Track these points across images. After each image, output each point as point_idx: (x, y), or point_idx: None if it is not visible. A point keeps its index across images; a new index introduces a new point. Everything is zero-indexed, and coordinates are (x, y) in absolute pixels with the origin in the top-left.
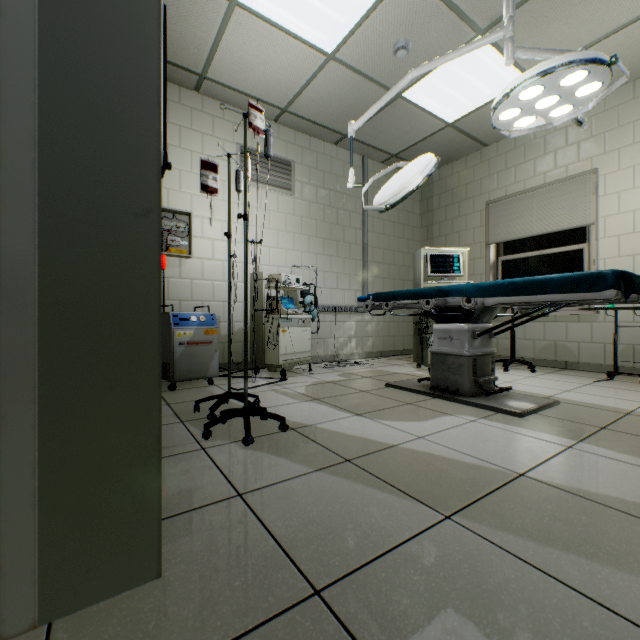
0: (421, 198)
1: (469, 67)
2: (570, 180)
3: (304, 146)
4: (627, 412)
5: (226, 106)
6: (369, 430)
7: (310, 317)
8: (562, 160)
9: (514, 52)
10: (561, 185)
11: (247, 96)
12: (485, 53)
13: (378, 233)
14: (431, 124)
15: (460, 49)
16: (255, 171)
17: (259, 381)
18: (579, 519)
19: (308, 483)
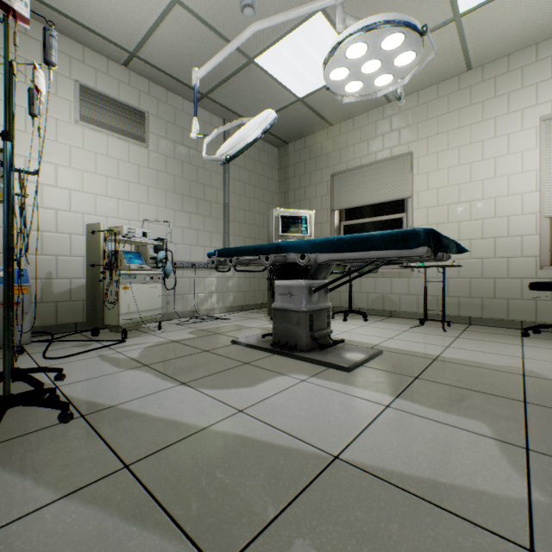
0: (280, 167)
1: (313, 43)
2: (394, 160)
3: (160, 99)
4: (434, 357)
5: (60, 36)
6: (184, 406)
7: (161, 273)
8: (388, 143)
9: (345, 18)
10: (387, 163)
11: (85, 28)
12: (326, 31)
13: (239, 195)
14: (284, 96)
15: (298, 8)
16: (100, 115)
17: (91, 345)
18: (390, 532)
19: (27, 532)
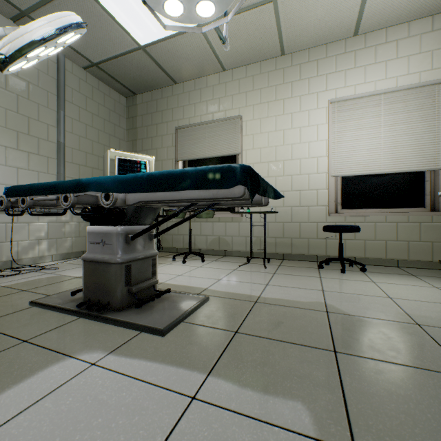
0: (128, 116)
1: None
2: (228, 121)
3: None
4: (256, 299)
5: None
6: None
7: None
8: (223, 106)
9: None
10: (223, 123)
11: None
12: None
13: (79, 136)
14: (124, 39)
15: None
16: None
17: None
18: None
19: None
